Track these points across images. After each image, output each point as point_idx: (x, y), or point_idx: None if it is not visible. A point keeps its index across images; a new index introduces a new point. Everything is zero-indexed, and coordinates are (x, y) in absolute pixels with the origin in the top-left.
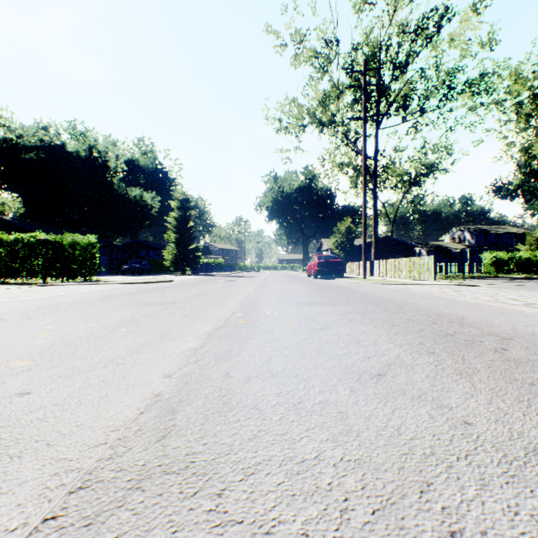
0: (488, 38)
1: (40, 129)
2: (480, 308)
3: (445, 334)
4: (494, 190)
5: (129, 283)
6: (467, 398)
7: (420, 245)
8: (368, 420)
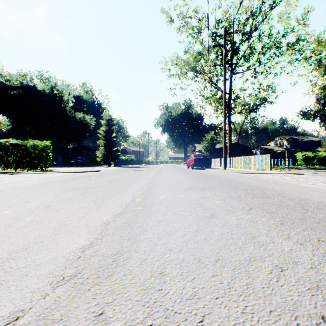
0: (301, 16)
1: (20, 75)
2: None
3: None
4: (302, 114)
5: (70, 172)
6: None
7: (256, 148)
8: None
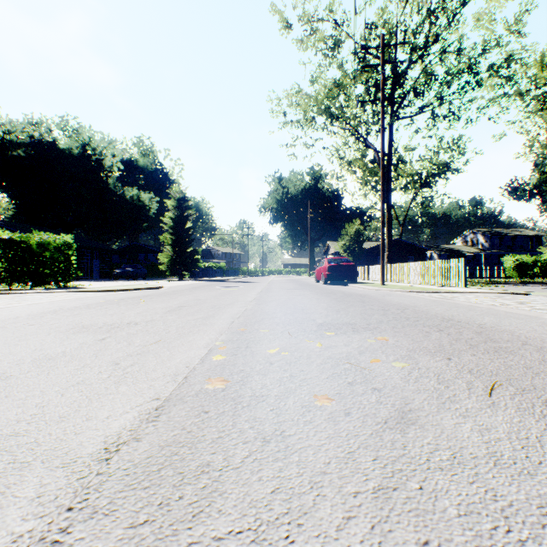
0: (514, 20)
1: (30, 124)
2: None
3: None
4: (510, 191)
5: (105, 291)
6: None
7: (432, 248)
8: None
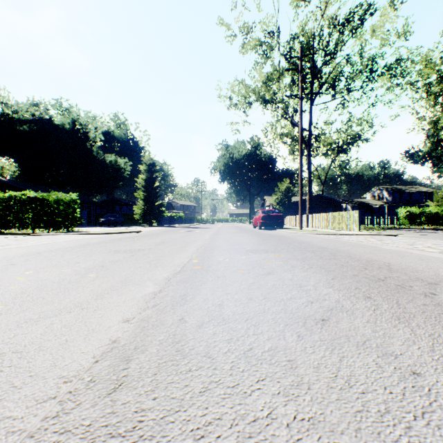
0: (403, 29)
1: (32, 105)
2: (403, 255)
3: (376, 279)
4: (407, 156)
5: (104, 233)
6: (410, 344)
7: (346, 201)
8: (318, 370)
